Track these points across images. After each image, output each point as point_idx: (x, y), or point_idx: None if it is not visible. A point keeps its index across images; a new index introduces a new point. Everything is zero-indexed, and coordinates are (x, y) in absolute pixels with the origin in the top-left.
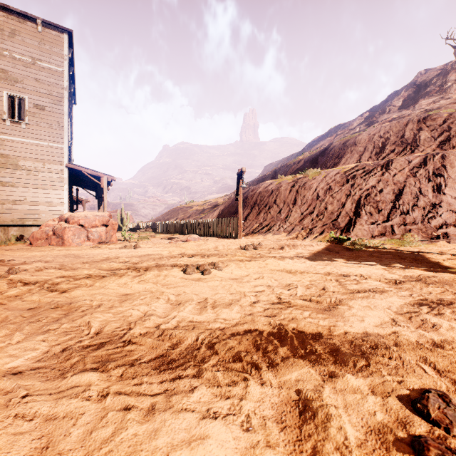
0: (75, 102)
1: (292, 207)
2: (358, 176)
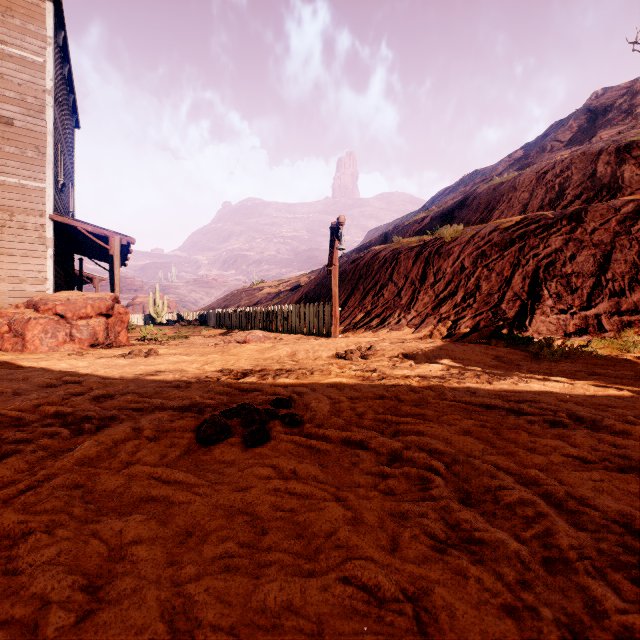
0: (77, 124)
1: (419, 286)
2: (529, 234)
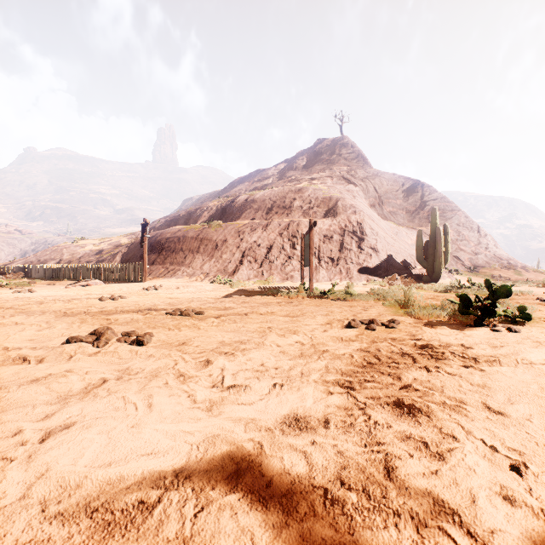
0: None
1: (196, 254)
2: (246, 232)
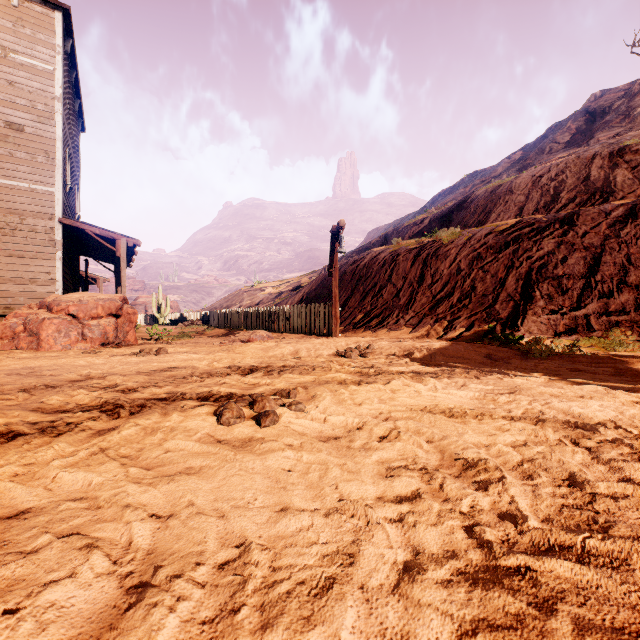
0: (83, 128)
1: (417, 287)
2: (523, 237)
